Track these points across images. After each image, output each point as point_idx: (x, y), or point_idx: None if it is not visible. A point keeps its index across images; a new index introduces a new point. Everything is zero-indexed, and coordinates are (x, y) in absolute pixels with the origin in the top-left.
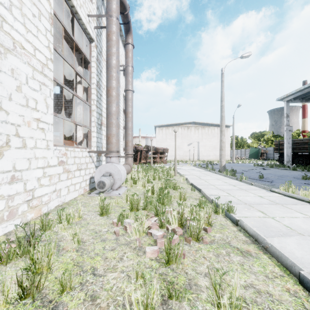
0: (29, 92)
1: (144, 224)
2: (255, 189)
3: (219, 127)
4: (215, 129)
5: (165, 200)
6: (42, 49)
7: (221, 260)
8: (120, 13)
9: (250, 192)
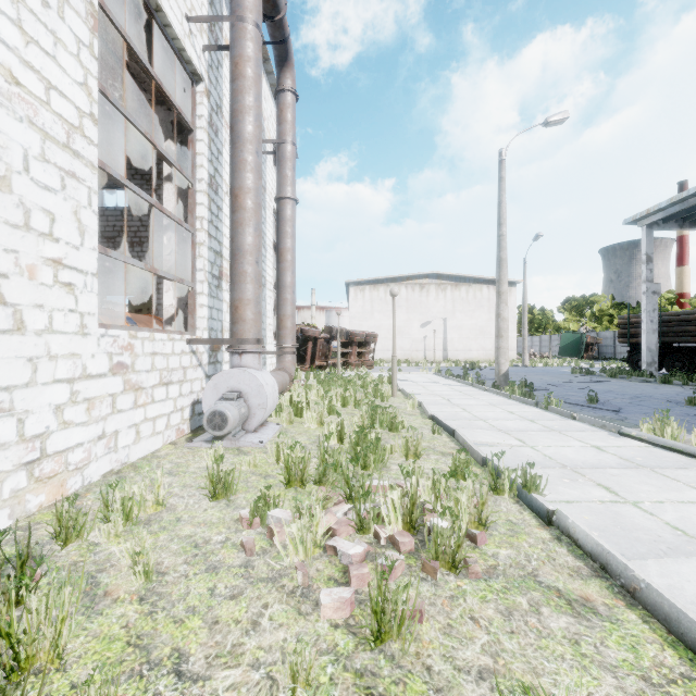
0: (33, 193)
1: (318, 525)
2: (581, 430)
3: (491, 286)
4: (483, 290)
5: (371, 458)
6: (69, 88)
7: (518, 628)
8: (265, 17)
9: (572, 436)
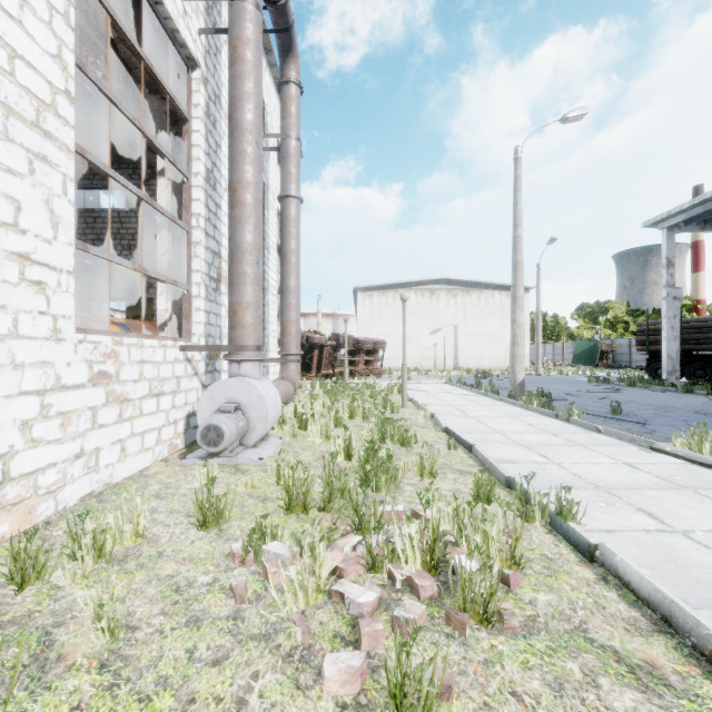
0: None
1: (321, 566)
2: (608, 444)
3: (504, 291)
4: (495, 296)
5: (383, 478)
6: (39, 59)
7: (573, 710)
8: (267, 2)
9: (599, 451)
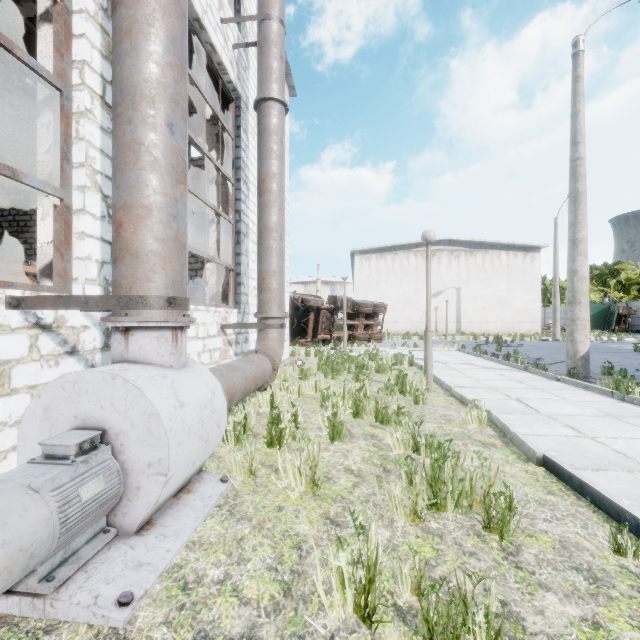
0: None
1: None
2: None
3: (511, 251)
4: (501, 256)
5: None
6: None
7: None
8: None
9: None
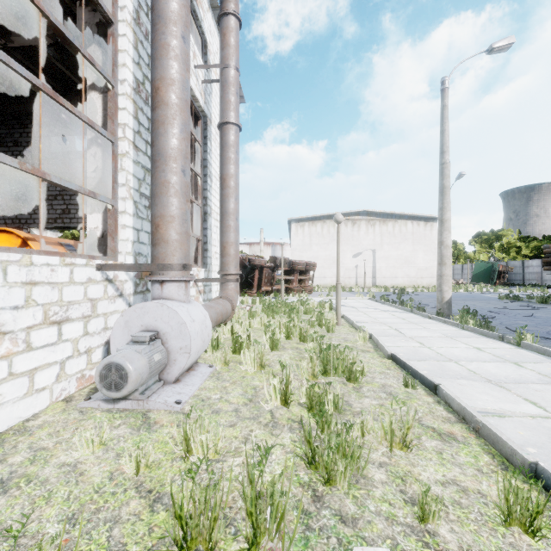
0: None
1: None
2: None
3: (415, 221)
4: (407, 225)
5: (340, 467)
6: None
7: None
8: None
9: None
